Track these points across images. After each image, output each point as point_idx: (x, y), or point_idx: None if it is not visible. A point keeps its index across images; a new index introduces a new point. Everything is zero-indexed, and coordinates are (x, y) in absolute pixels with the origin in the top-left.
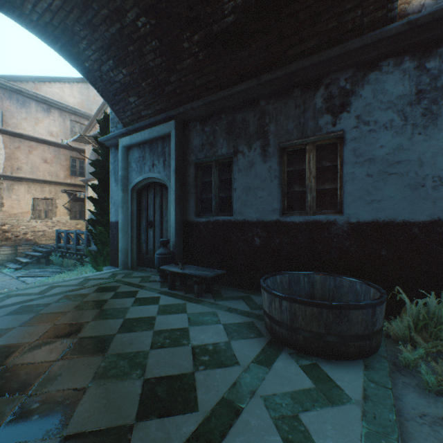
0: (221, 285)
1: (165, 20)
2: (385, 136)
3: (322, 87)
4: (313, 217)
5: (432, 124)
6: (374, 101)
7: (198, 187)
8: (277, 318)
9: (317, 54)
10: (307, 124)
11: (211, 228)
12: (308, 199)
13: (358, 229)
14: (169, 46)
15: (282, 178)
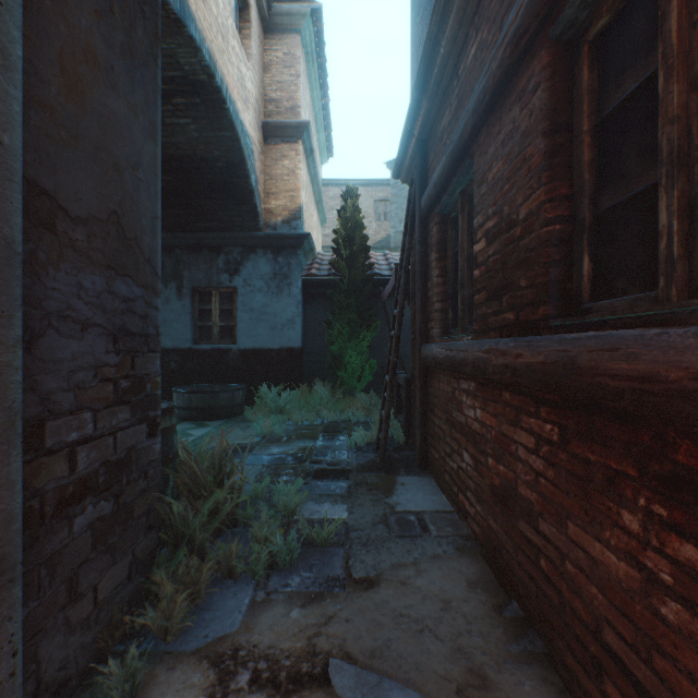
0: None
1: None
2: (260, 296)
3: (223, 254)
4: (218, 346)
5: (281, 294)
6: (254, 272)
7: None
8: (182, 406)
9: (218, 233)
10: (213, 277)
11: None
12: (215, 332)
13: (245, 354)
14: None
15: (195, 315)
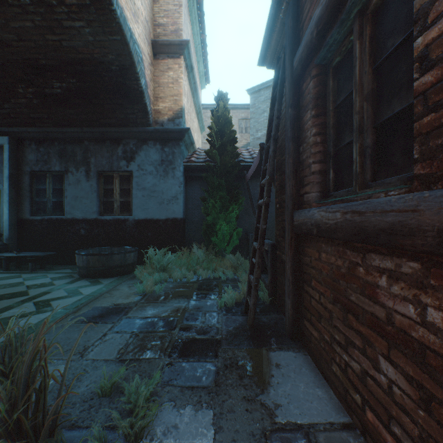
0: (54, 265)
1: (1, 71)
2: (150, 178)
3: (122, 145)
4: (118, 217)
5: (167, 176)
6: (145, 159)
7: (33, 192)
8: (82, 266)
9: (117, 128)
10: (114, 163)
11: (46, 224)
12: (115, 206)
13: (139, 223)
14: (5, 86)
15: (100, 192)
